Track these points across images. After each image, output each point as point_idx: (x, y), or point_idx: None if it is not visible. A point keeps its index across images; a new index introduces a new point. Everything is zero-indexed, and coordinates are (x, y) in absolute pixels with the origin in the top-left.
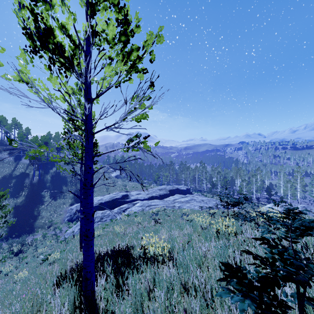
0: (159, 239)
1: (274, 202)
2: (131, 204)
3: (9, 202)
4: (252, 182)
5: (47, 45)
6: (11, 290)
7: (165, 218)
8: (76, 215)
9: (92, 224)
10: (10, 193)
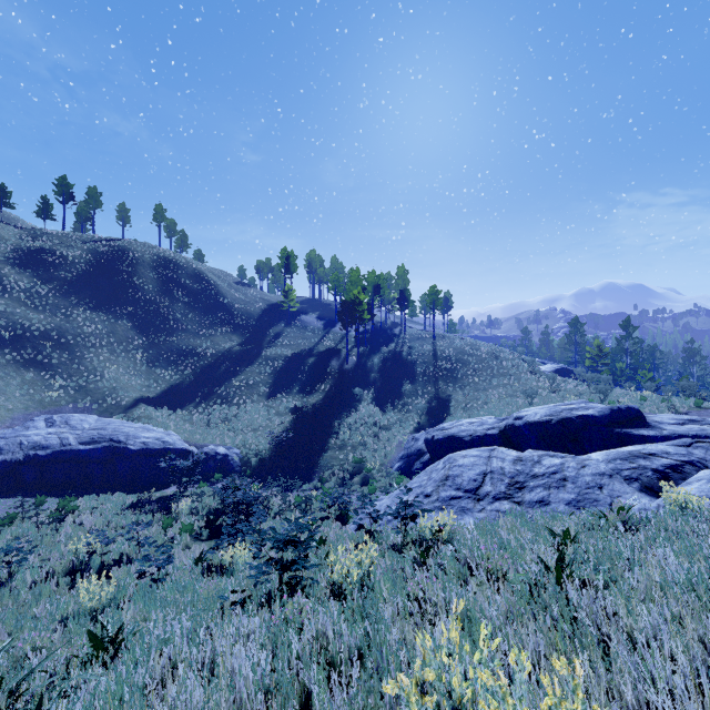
0: None
1: None
2: None
3: (294, 400)
4: None
5: None
6: None
7: None
8: (423, 458)
9: None
10: (300, 383)
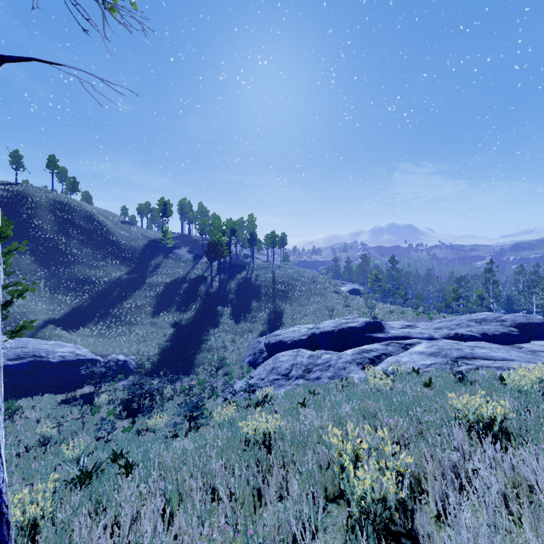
0: None
1: None
2: (396, 346)
3: (173, 317)
4: None
5: None
6: None
7: None
8: (264, 355)
9: None
10: (177, 303)
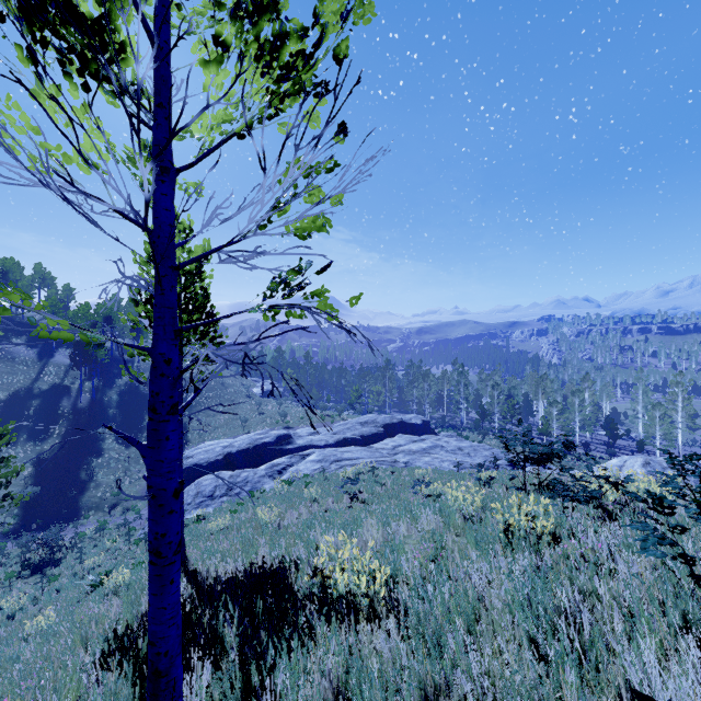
0: (360, 544)
1: (670, 459)
2: (298, 457)
3: (25, 450)
4: (572, 407)
5: (37, 3)
6: (14, 657)
7: (374, 489)
8: None
9: (174, 519)
10: (27, 430)
